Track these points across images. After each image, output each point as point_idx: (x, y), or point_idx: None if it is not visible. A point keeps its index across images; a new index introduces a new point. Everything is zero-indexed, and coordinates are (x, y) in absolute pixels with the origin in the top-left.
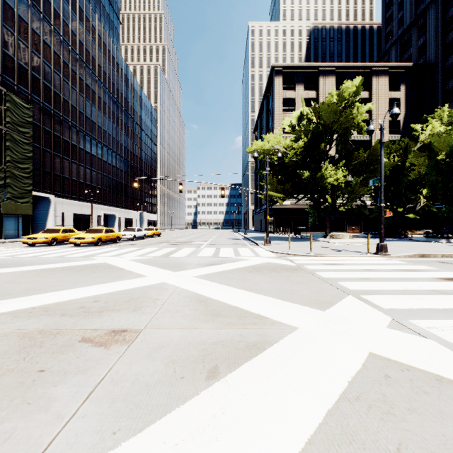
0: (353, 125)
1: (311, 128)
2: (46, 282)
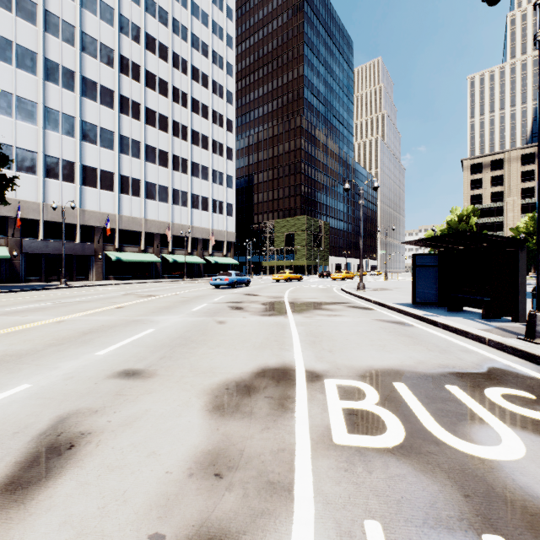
0: (467, 227)
1: (446, 230)
2: (366, 278)
